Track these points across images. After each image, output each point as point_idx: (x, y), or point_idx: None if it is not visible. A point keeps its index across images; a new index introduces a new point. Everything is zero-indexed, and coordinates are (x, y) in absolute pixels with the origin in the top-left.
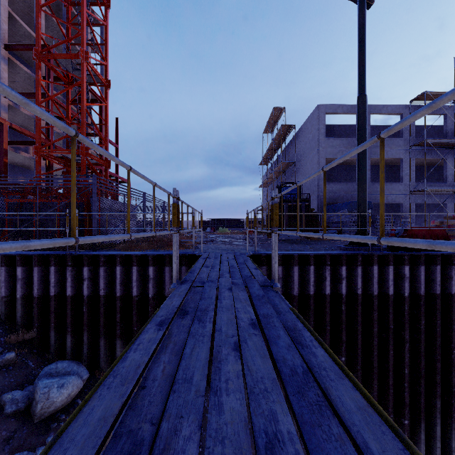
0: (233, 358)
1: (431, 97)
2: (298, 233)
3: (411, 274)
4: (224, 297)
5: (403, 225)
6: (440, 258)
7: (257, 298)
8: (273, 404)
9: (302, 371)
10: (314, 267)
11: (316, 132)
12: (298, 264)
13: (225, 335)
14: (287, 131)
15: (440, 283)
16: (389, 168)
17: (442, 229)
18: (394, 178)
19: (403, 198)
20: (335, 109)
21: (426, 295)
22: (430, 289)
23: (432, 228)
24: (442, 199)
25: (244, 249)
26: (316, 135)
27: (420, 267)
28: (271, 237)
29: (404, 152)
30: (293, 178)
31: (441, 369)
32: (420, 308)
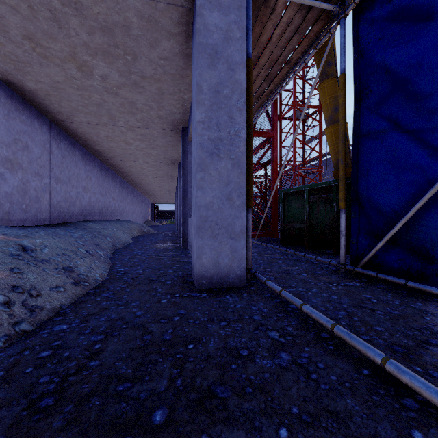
0: None
1: None
2: None
3: None
4: None
5: None
6: None
7: None
8: None
9: None
10: None
11: None
12: None
13: None
14: None
15: None
16: None
17: None
18: None
19: None
20: None
21: None
22: None
23: None
24: None
25: None
26: None
27: None
28: None
29: None
30: None
31: None
32: None
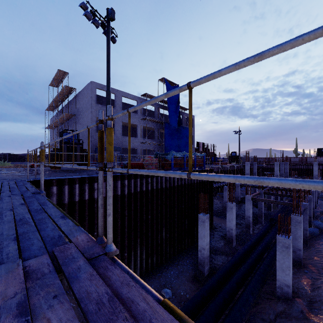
0: (9, 212)
1: (149, 96)
2: (49, 164)
3: (128, 184)
4: (5, 199)
5: (137, 160)
6: (139, 175)
7: (27, 197)
8: (25, 215)
9: (40, 209)
10: (79, 185)
11: (90, 98)
12: (68, 184)
13: (5, 208)
14: (70, 91)
15: (139, 186)
16: (133, 129)
17: (142, 162)
18: (135, 134)
19: (138, 146)
20: (103, 87)
21: (134, 193)
22: (136, 190)
23: (137, 162)
24: (154, 147)
25: (26, 177)
26: (90, 100)
27: (132, 180)
28: (40, 167)
29: (138, 121)
30: (74, 125)
31: (140, 225)
32: (132, 199)
